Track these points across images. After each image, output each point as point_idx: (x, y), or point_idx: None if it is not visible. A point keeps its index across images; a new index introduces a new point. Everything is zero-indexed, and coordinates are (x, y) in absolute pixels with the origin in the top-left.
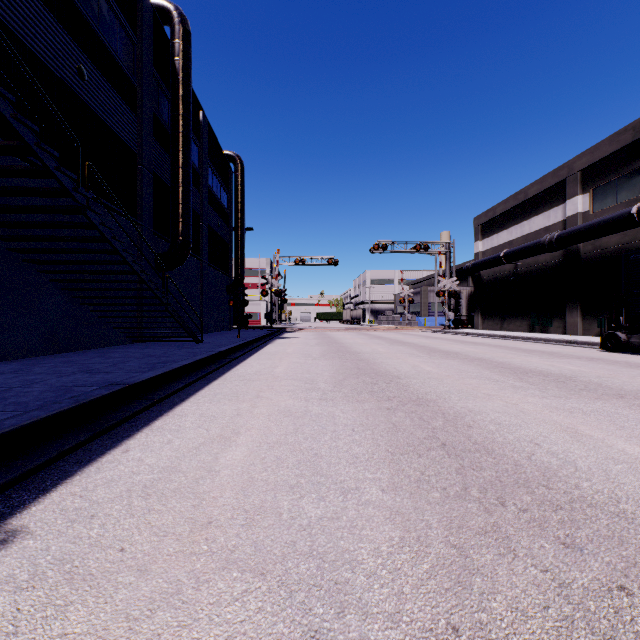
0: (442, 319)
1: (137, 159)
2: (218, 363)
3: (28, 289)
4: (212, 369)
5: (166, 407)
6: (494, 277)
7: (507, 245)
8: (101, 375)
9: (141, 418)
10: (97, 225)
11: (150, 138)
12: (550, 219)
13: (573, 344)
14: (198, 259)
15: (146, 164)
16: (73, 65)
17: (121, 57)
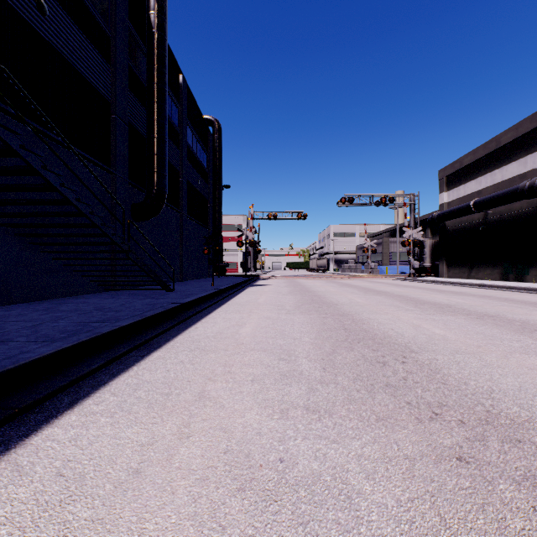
0: (402, 267)
1: (111, 109)
2: (176, 319)
3: None
4: (163, 329)
5: (23, 429)
6: (460, 227)
7: (475, 195)
8: None
9: None
10: (14, 147)
11: (125, 89)
12: (527, 165)
13: None
14: (177, 212)
15: (120, 114)
16: None
17: (92, 4)
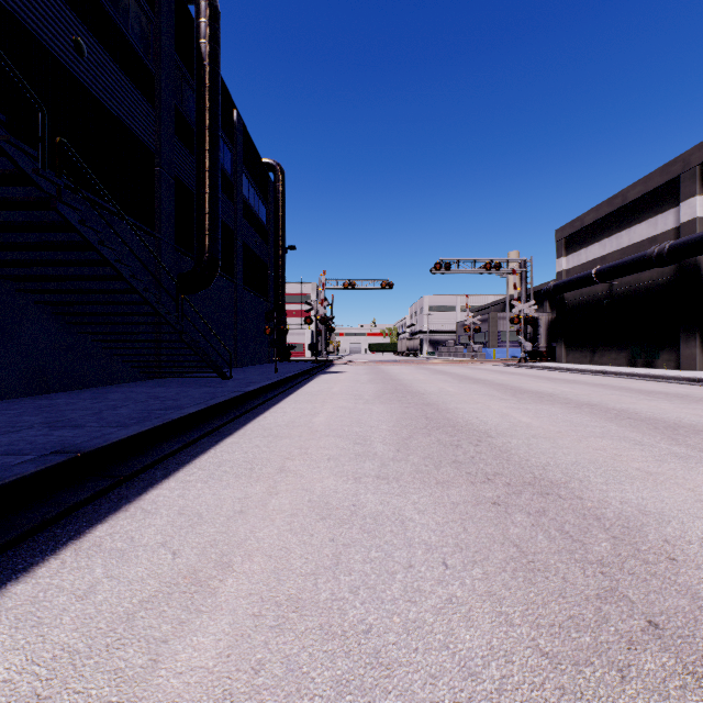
0: (514, 350)
1: (154, 159)
2: (241, 408)
3: (4, 313)
4: (230, 418)
5: (134, 490)
6: (582, 300)
7: (599, 261)
8: (63, 431)
9: (80, 517)
10: (74, 224)
11: (170, 135)
12: (657, 227)
13: (699, 383)
14: (231, 281)
15: (165, 166)
16: (68, 37)
17: (134, 36)
